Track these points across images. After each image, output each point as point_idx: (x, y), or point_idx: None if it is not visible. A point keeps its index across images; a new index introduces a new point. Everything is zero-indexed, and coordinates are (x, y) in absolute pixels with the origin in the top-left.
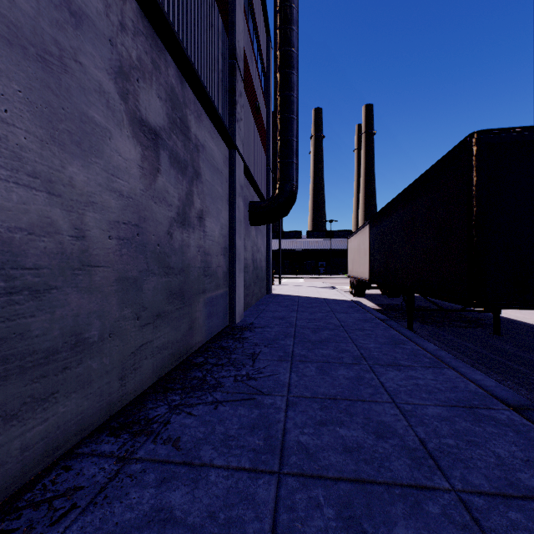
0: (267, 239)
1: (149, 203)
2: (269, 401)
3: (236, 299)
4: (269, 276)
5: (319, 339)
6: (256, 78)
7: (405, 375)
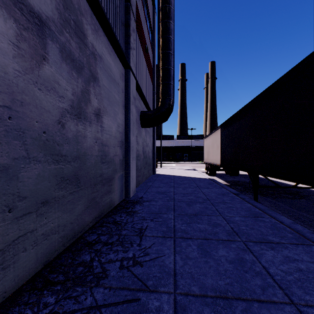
0: (153, 138)
1: (30, 87)
2: (154, 305)
3: (130, 179)
4: (154, 162)
5: (194, 212)
6: (145, 29)
7: (282, 256)
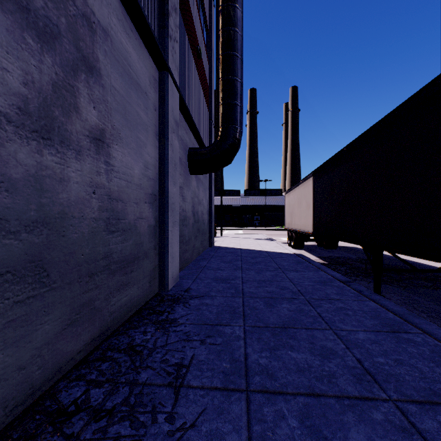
0: (209, 192)
1: None
2: None
3: (168, 259)
4: (212, 229)
5: (280, 321)
6: (197, 21)
7: None
